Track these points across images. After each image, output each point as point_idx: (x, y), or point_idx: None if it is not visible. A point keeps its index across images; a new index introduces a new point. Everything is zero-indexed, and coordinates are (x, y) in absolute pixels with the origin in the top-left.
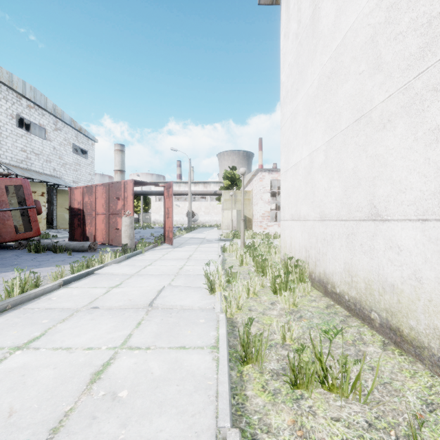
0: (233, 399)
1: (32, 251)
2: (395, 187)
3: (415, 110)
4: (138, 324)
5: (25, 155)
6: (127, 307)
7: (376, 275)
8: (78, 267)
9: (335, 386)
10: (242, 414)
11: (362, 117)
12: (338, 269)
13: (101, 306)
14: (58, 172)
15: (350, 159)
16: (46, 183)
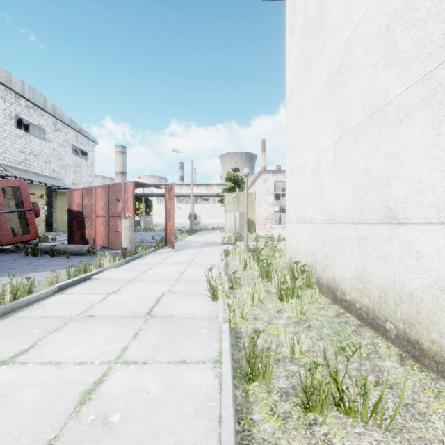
0: (238, 425)
1: (29, 255)
2: (414, 187)
3: (437, 102)
4: (135, 334)
5: (24, 156)
6: (124, 316)
7: (391, 282)
8: (75, 272)
9: (352, 409)
10: (248, 443)
11: (376, 112)
12: (348, 275)
13: (96, 315)
14: (57, 173)
15: (362, 157)
16: (45, 185)
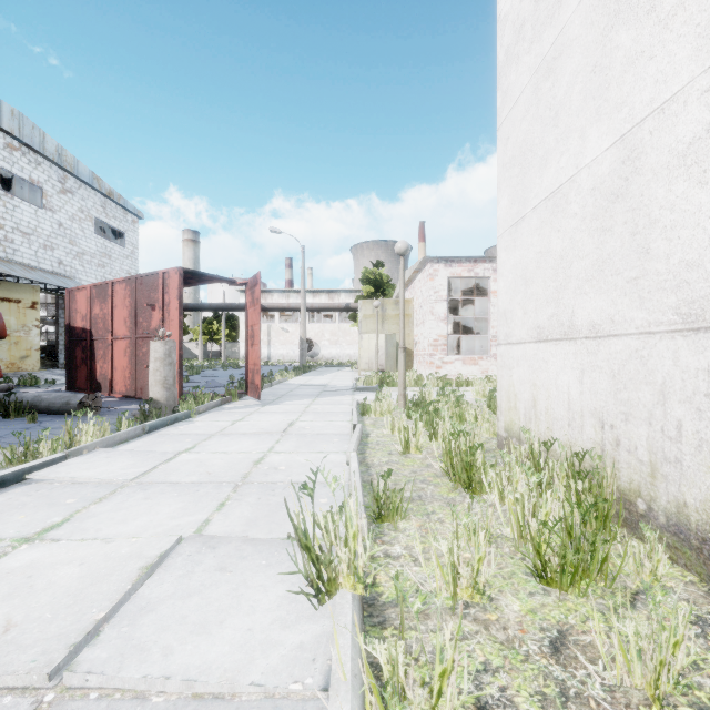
0: None
1: None
2: None
3: None
4: None
5: (2, 235)
6: None
7: None
8: None
9: None
10: None
11: None
12: None
13: None
14: (67, 267)
15: None
16: (44, 286)
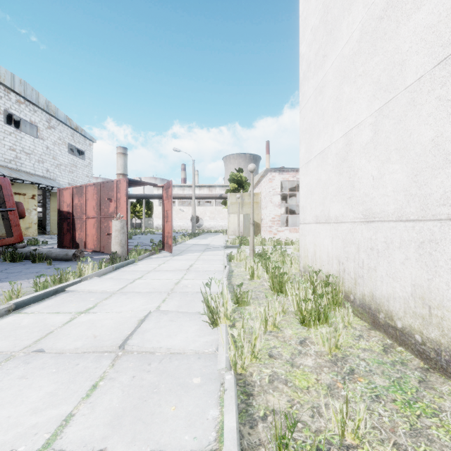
0: None
1: (7, 261)
2: None
3: None
4: (92, 388)
5: (14, 154)
6: (87, 351)
7: None
8: (44, 283)
9: None
10: None
11: None
12: (400, 292)
13: (48, 349)
14: (51, 173)
15: (427, 125)
16: (38, 185)
